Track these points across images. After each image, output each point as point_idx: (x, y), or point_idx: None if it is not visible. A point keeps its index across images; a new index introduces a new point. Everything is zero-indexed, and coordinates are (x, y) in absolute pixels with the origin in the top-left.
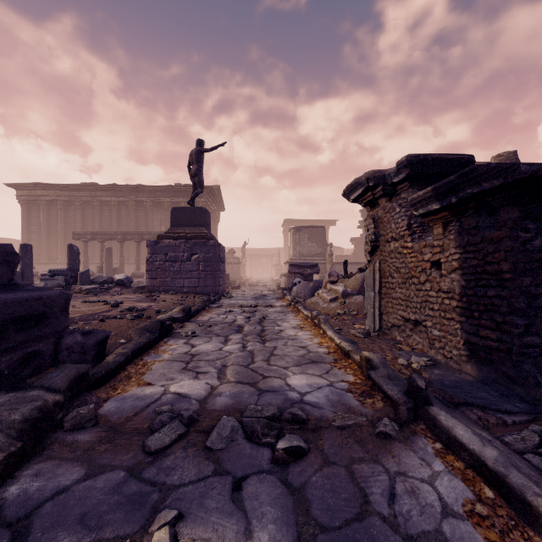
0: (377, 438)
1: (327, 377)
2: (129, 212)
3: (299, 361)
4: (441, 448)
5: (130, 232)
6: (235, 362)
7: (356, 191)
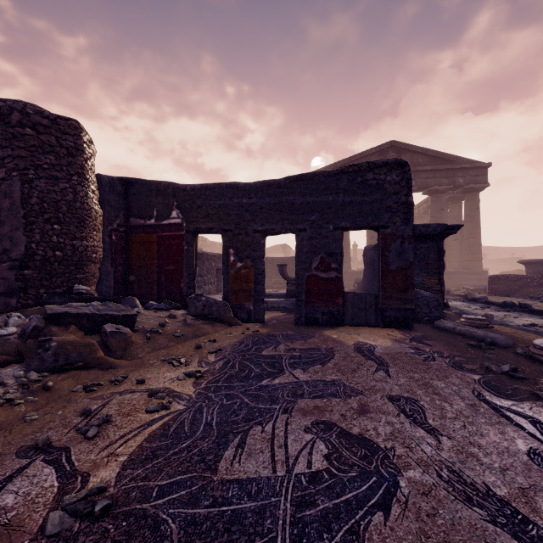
0: None
1: None
2: None
3: None
4: None
5: None
6: None
7: None
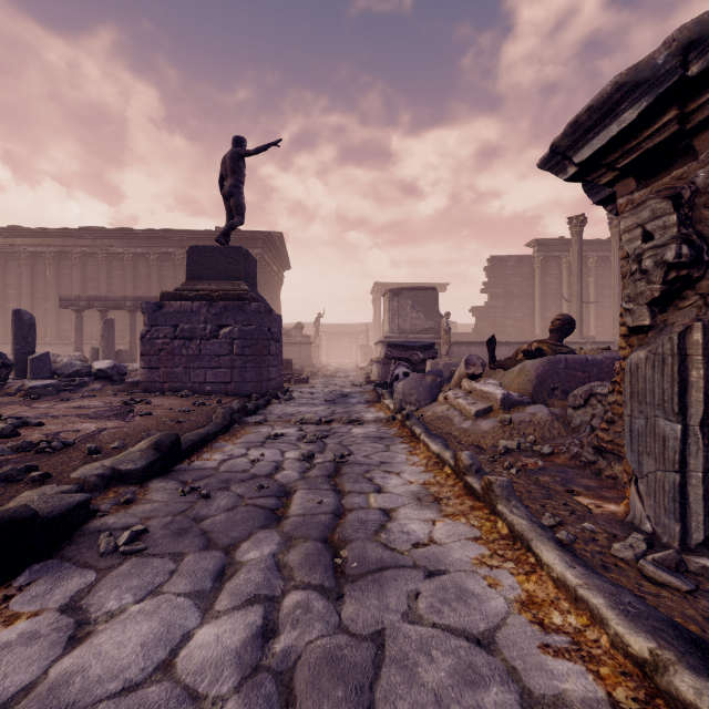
0: None
1: None
2: (151, 270)
3: None
4: None
5: (145, 296)
6: None
7: (607, 126)
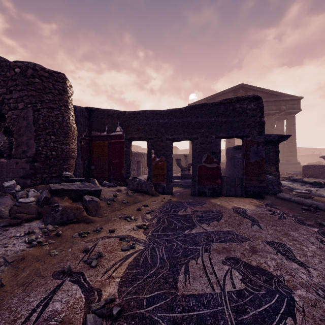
0: None
1: None
2: None
3: None
4: None
5: None
6: None
7: None
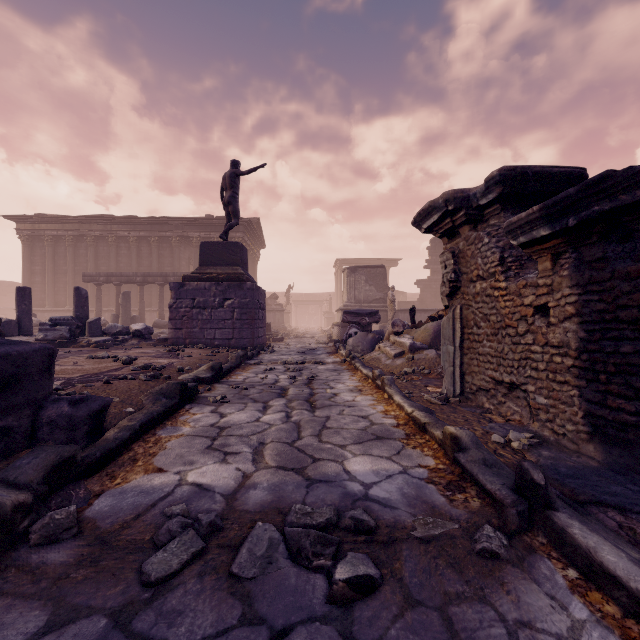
0: (479, 558)
1: (398, 460)
2: (152, 250)
3: (360, 436)
4: (577, 578)
5: (152, 273)
6: (276, 437)
7: (430, 218)
